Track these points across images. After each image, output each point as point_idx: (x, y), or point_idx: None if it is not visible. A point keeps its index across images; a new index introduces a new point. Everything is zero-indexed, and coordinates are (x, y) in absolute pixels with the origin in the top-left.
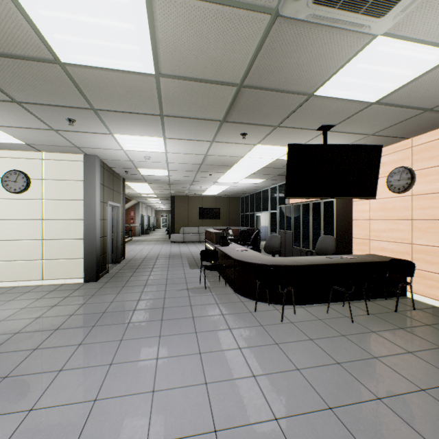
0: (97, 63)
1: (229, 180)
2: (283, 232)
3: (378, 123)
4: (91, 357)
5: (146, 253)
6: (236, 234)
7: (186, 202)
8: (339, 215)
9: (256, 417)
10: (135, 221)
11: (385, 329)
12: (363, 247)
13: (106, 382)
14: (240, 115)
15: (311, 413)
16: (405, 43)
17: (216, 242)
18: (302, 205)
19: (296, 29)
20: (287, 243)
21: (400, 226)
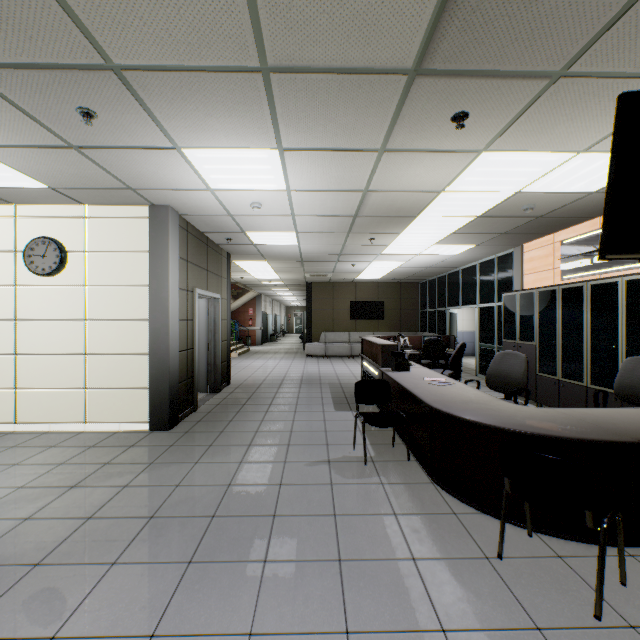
0: None
1: (404, 249)
2: (513, 344)
3: None
4: None
5: (265, 374)
6: (416, 346)
7: (330, 291)
8: None
9: None
10: (255, 323)
11: None
12: None
13: None
14: (465, 39)
15: None
16: None
17: (383, 362)
18: (561, 290)
19: None
20: None
21: None
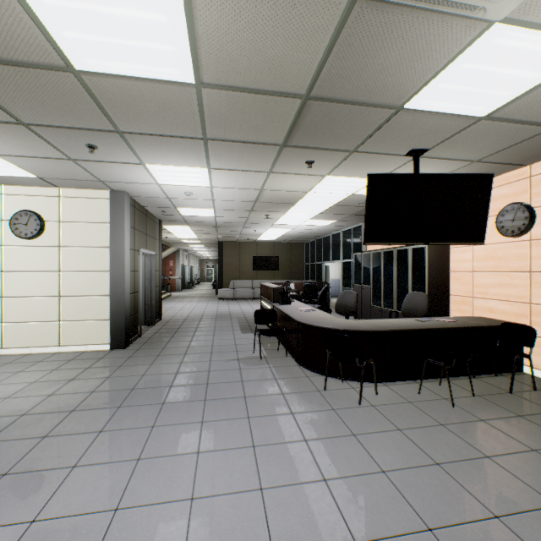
0: (120, 70)
1: (290, 221)
2: (359, 287)
3: (486, 145)
4: (114, 449)
5: (187, 312)
6: (300, 290)
7: (237, 249)
8: (433, 266)
9: (329, 540)
10: (175, 273)
11: (497, 417)
12: (464, 307)
13: (132, 484)
14: (305, 137)
15: (403, 537)
16: (531, 32)
17: (274, 299)
18: (383, 253)
19: (383, 16)
20: (363, 300)
21: (515, 279)
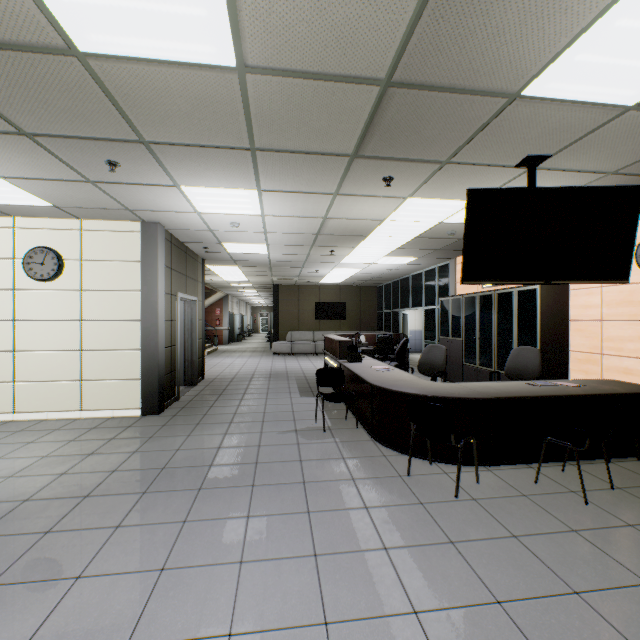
0: (137, 50)
1: (360, 259)
2: (447, 340)
3: (630, 149)
4: (132, 554)
5: (236, 370)
6: (372, 343)
7: (296, 293)
8: (546, 313)
9: None
10: (222, 323)
11: None
12: (590, 367)
13: (150, 608)
14: (383, 143)
15: None
16: None
17: (341, 355)
18: (479, 297)
19: None
20: (453, 357)
21: None
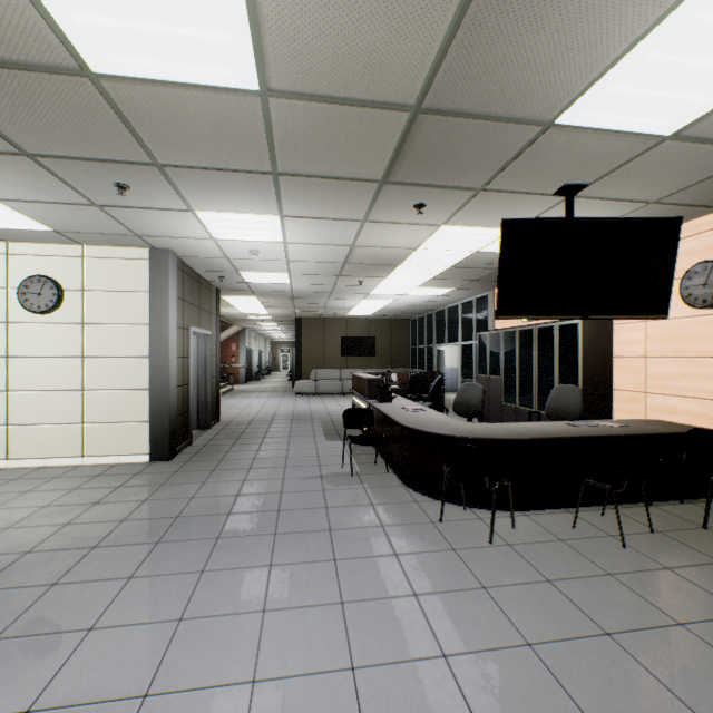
0: (154, 72)
1: (392, 289)
2: (485, 378)
3: (670, 178)
4: (147, 604)
5: (254, 412)
6: (404, 382)
7: (321, 327)
8: (589, 349)
9: None
10: (238, 360)
11: (689, 564)
12: (634, 407)
13: (169, 657)
14: (414, 169)
15: None
16: None
17: (370, 395)
18: (519, 332)
19: None
20: (491, 397)
21: (707, 368)
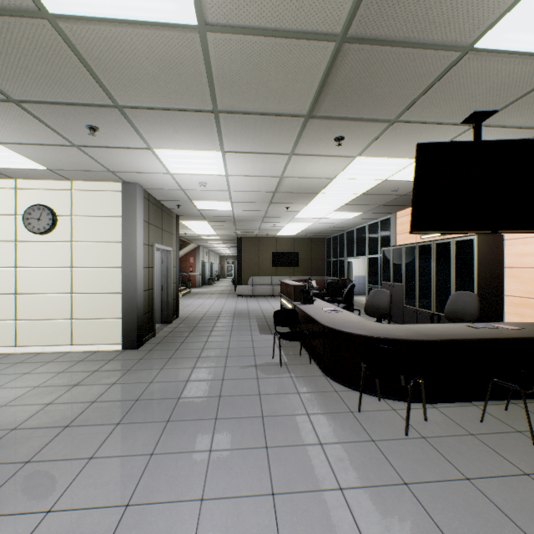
0: (102, 10)
1: (312, 214)
2: (389, 284)
3: None
4: (100, 487)
5: (205, 310)
6: (322, 287)
7: (256, 245)
8: (483, 261)
9: None
10: (195, 270)
11: None
12: (525, 311)
13: None
14: (336, 103)
15: None
16: None
17: (295, 298)
18: (418, 247)
19: None
20: (394, 300)
21: None
